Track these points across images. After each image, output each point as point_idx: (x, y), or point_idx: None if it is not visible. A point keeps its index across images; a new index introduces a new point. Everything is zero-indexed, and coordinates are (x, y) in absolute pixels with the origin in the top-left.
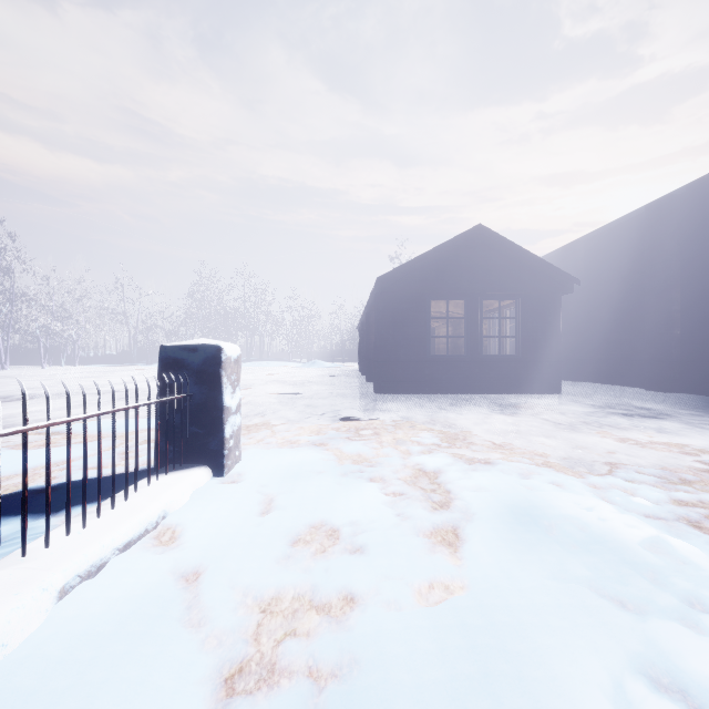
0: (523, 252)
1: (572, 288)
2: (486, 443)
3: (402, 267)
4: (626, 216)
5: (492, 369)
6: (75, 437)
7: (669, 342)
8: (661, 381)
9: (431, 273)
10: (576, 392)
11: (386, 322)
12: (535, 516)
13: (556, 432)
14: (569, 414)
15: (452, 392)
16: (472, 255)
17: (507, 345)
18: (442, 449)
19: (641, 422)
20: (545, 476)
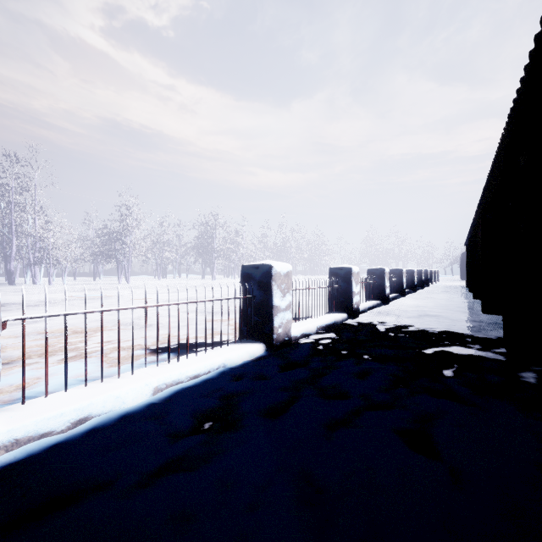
0: None
1: None
2: None
3: None
4: None
5: None
6: None
7: None
8: None
9: None
10: None
11: (464, 263)
12: None
13: None
14: None
15: None
16: None
17: None
18: None
19: None
20: None
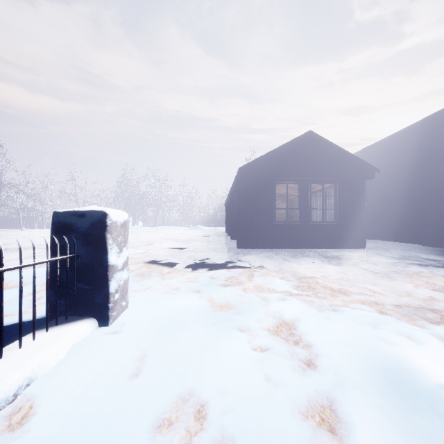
0: (340, 149)
1: (374, 175)
2: (327, 290)
3: (256, 160)
4: (407, 127)
5: (318, 231)
6: (7, 284)
7: (440, 213)
8: (434, 240)
9: (276, 164)
10: (375, 247)
11: (244, 199)
12: (410, 384)
13: (377, 280)
14: (379, 264)
15: (290, 247)
16: (304, 152)
17: (326, 215)
18: (293, 296)
19: (437, 271)
20: (393, 328)
